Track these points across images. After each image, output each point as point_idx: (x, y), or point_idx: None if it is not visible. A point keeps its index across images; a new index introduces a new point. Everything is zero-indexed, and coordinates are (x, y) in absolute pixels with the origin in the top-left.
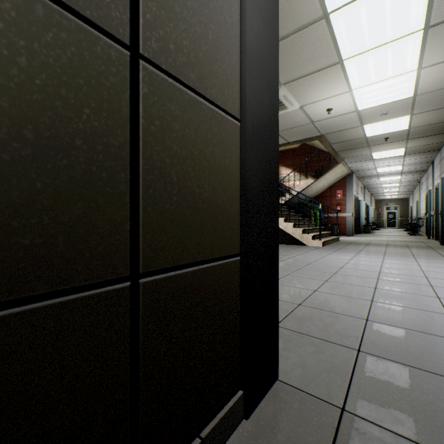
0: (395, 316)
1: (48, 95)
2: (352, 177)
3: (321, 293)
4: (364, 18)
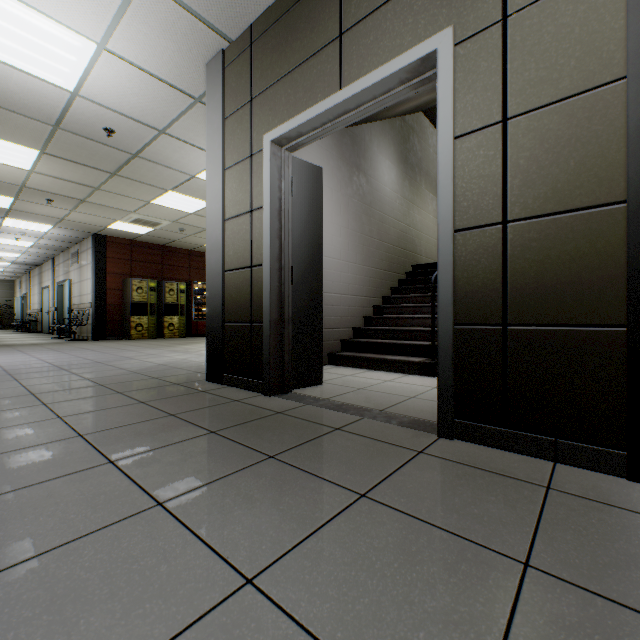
0: None
1: (470, 261)
2: None
3: None
4: None
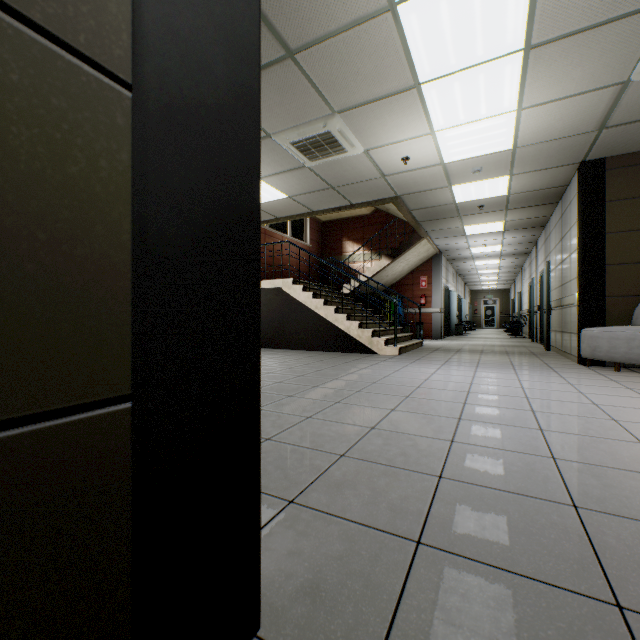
0: (481, 467)
1: None
2: (440, 259)
3: (381, 431)
4: (446, 19)
